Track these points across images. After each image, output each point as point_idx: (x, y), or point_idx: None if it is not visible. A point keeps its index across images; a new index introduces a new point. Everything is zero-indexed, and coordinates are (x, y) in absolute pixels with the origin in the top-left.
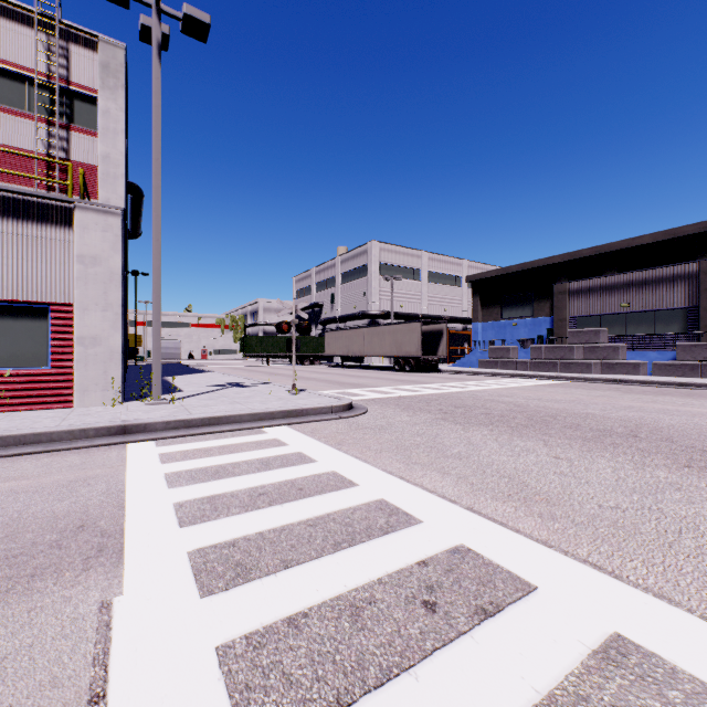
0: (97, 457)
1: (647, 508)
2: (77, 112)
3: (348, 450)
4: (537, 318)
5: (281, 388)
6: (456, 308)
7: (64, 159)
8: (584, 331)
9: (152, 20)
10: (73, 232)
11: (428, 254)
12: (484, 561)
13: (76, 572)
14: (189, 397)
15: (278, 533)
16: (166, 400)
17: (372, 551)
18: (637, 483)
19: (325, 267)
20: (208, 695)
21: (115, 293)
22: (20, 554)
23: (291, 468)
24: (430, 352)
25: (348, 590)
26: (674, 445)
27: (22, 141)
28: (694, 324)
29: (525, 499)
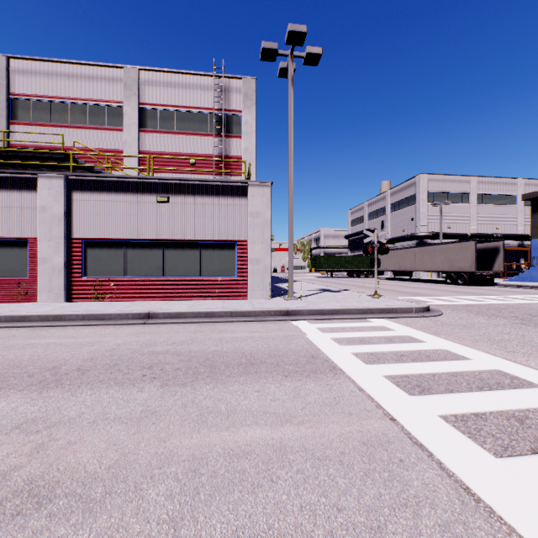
0: (284, 326)
1: None
2: (231, 126)
3: (446, 337)
4: None
5: (361, 293)
6: (510, 226)
7: (225, 156)
8: None
9: (289, 64)
10: (247, 199)
11: (477, 178)
12: None
13: (332, 374)
14: (305, 296)
15: (431, 376)
16: (296, 297)
17: (511, 395)
18: None
19: (375, 200)
20: (449, 430)
21: (267, 233)
22: (296, 363)
23: (410, 344)
24: (483, 268)
25: (505, 409)
26: None
27: (207, 150)
28: None
29: None
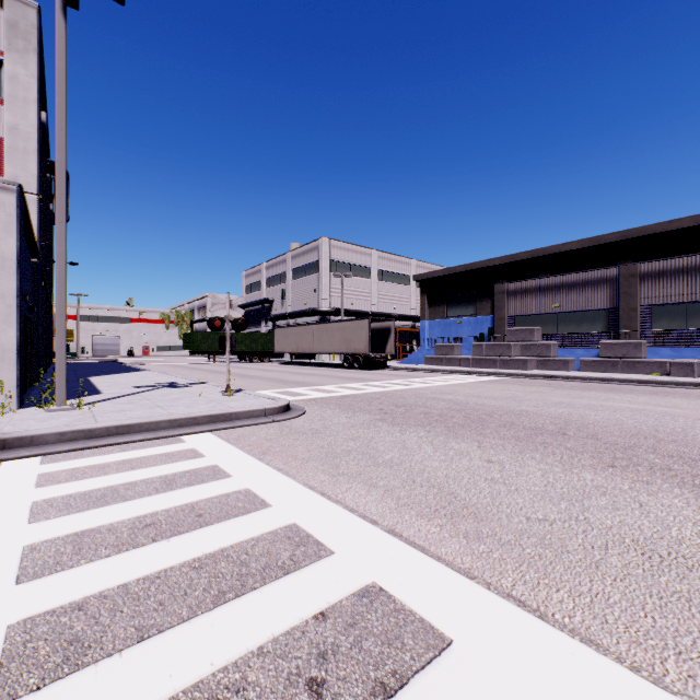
0: None
1: (575, 519)
2: None
3: (272, 460)
4: (479, 317)
5: (216, 388)
6: (405, 306)
7: None
8: (521, 330)
9: None
10: None
11: (378, 253)
12: (395, 606)
13: None
14: (105, 400)
15: (149, 582)
16: (72, 405)
17: (263, 603)
18: (565, 488)
19: (275, 263)
20: None
21: (8, 282)
22: None
23: (197, 487)
24: (378, 350)
25: (213, 671)
26: (599, 443)
27: None
28: (614, 324)
29: (452, 515)
